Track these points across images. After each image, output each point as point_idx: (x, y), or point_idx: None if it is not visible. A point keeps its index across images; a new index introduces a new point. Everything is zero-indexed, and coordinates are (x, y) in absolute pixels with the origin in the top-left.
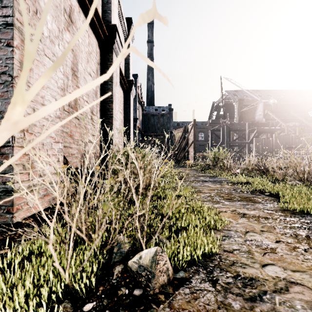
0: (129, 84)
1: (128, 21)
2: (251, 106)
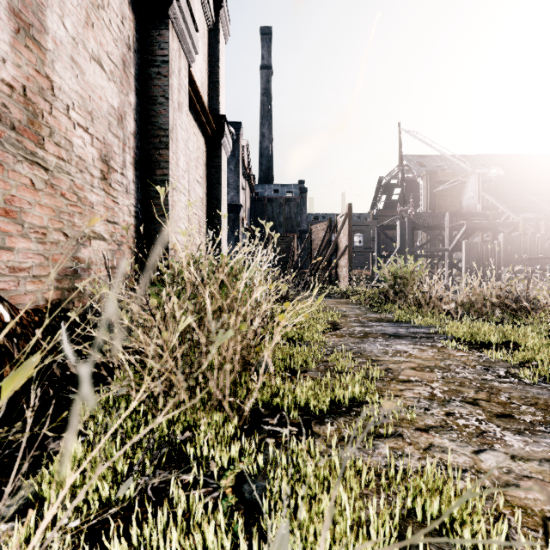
0: (219, 125)
1: None
2: (451, 183)
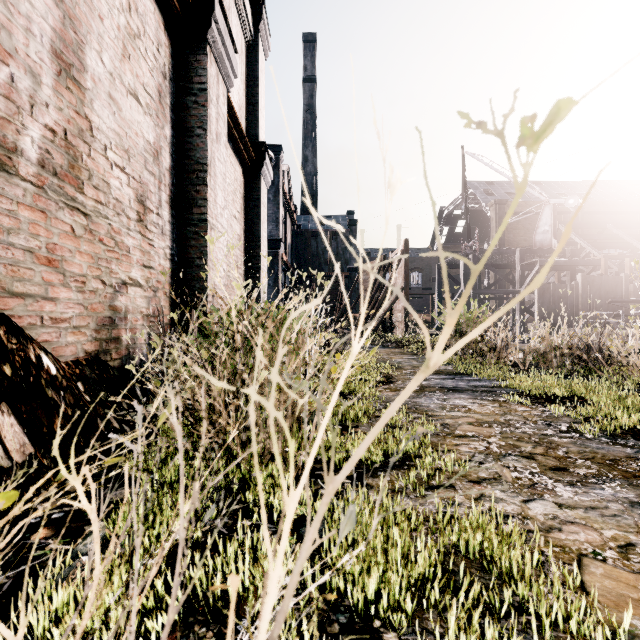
0: (258, 153)
1: (256, 3)
2: (523, 214)
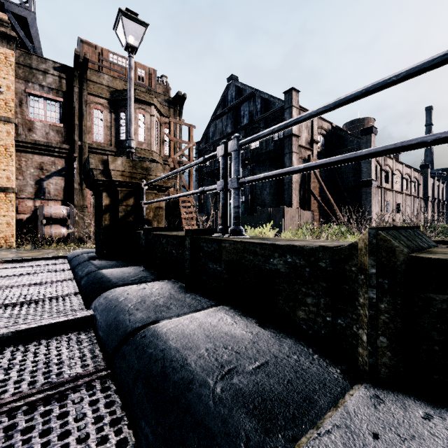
0: (443, 202)
1: (443, 182)
2: None
